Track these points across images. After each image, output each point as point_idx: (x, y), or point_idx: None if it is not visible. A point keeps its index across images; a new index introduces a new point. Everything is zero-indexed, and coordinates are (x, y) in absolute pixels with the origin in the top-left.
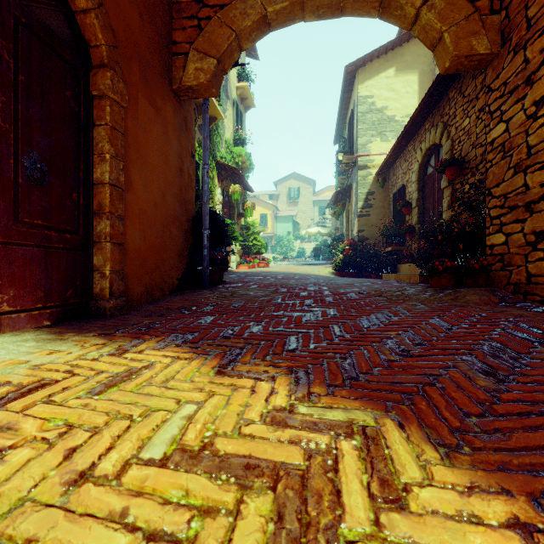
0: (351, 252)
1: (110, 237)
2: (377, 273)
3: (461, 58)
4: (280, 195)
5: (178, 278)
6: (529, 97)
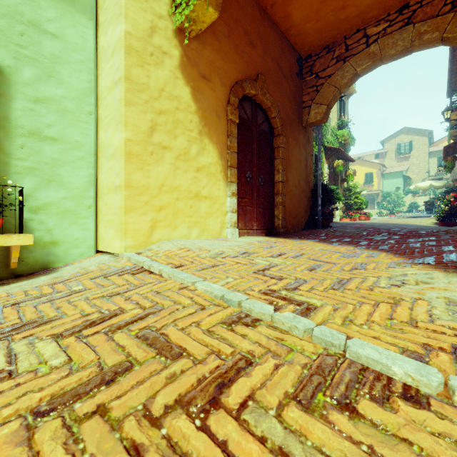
0: (456, 203)
1: (281, 203)
2: None
3: None
4: (388, 153)
5: (304, 222)
6: None
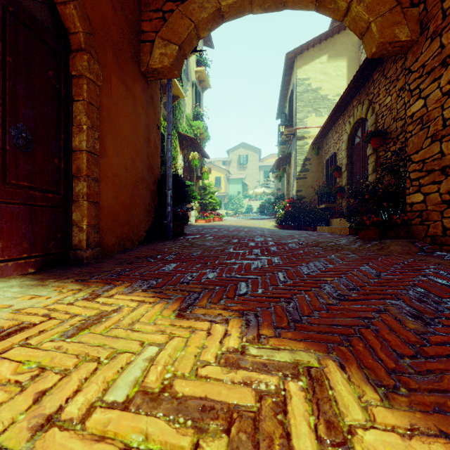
0: (291, 208)
1: (87, 196)
2: (313, 226)
3: (386, 44)
4: (232, 162)
5: (145, 231)
6: (444, 77)
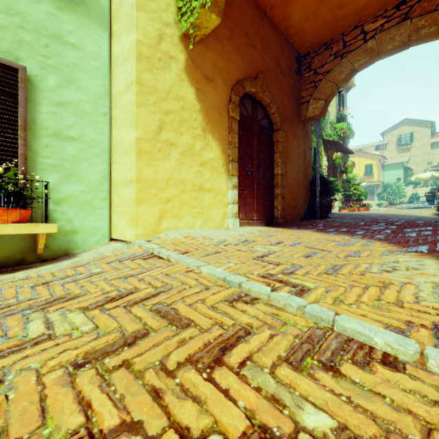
0: None
1: (280, 195)
2: None
3: None
4: (388, 144)
5: (303, 213)
6: None
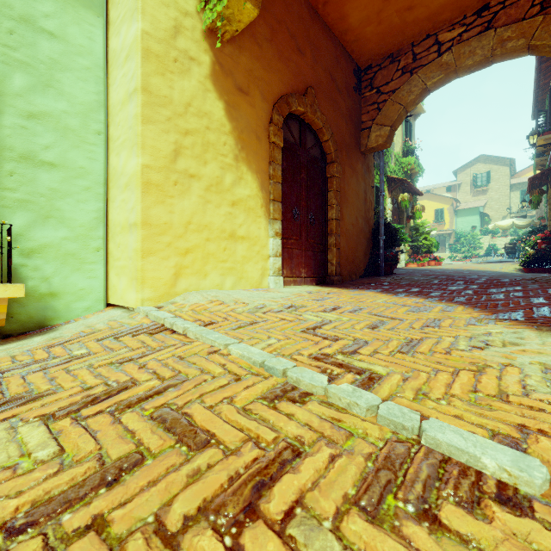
0: (543, 245)
1: (335, 245)
2: None
3: None
4: (462, 185)
5: (363, 268)
6: None
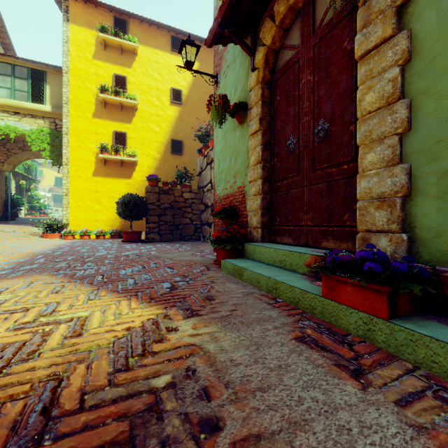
0: None
1: None
2: None
3: None
4: None
5: (0, 217)
6: None
